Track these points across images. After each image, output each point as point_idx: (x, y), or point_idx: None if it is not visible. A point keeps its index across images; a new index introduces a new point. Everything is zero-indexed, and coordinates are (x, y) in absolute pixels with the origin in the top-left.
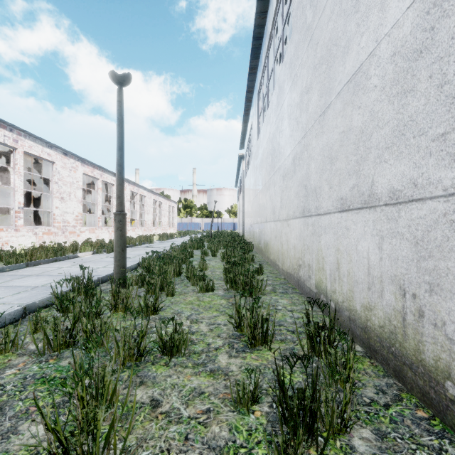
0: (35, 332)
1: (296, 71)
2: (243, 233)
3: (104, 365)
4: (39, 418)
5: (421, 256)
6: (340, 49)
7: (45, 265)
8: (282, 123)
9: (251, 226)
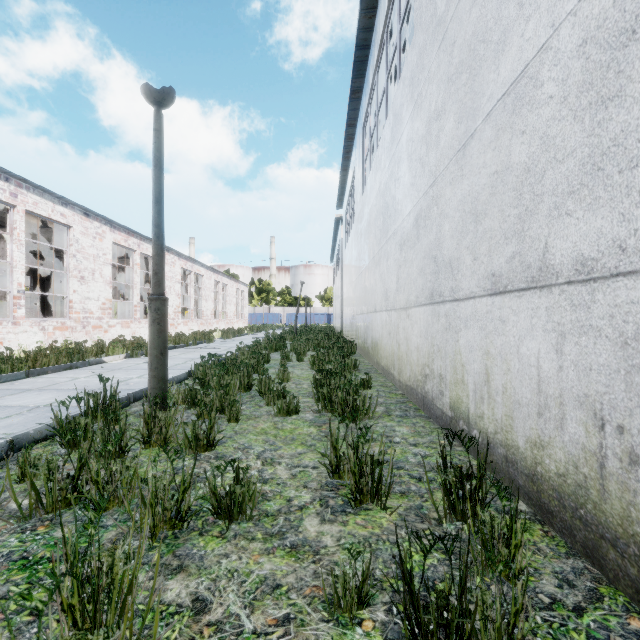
0: (23, 480)
1: (420, 88)
2: (341, 328)
3: (113, 546)
4: (5, 634)
5: (635, 365)
6: (491, 46)
7: (55, 374)
8: (399, 167)
9: (353, 318)
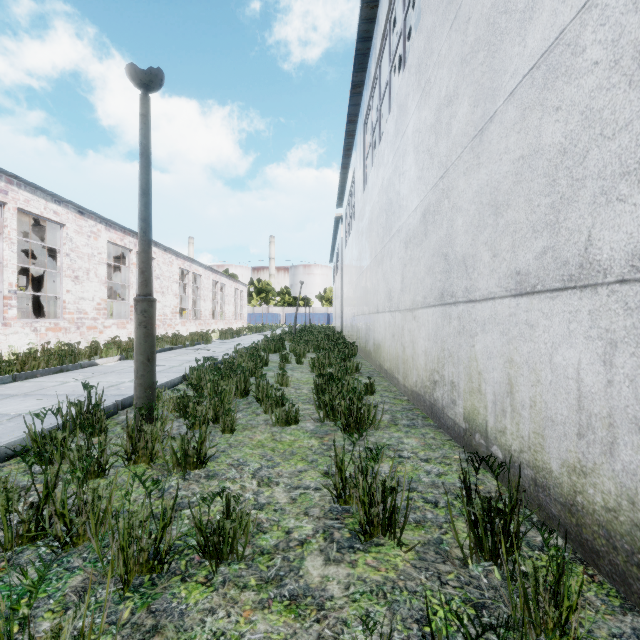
0: None
1: (428, 75)
2: (341, 328)
3: (58, 625)
4: None
5: None
6: (516, 16)
7: (44, 378)
8: (404, 160)
9: (353, 318)
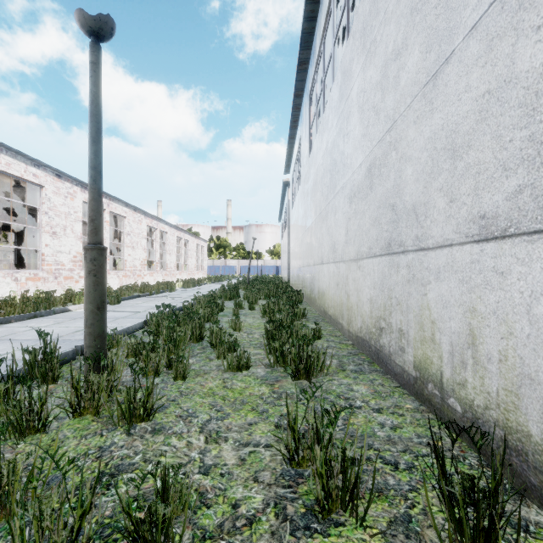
0: None
1: (373, 35)
2: (289, 278)
3: None
4: None
5: None
6: None
7: (17, 323)
8: (348, 121)
9: (299, 269)
